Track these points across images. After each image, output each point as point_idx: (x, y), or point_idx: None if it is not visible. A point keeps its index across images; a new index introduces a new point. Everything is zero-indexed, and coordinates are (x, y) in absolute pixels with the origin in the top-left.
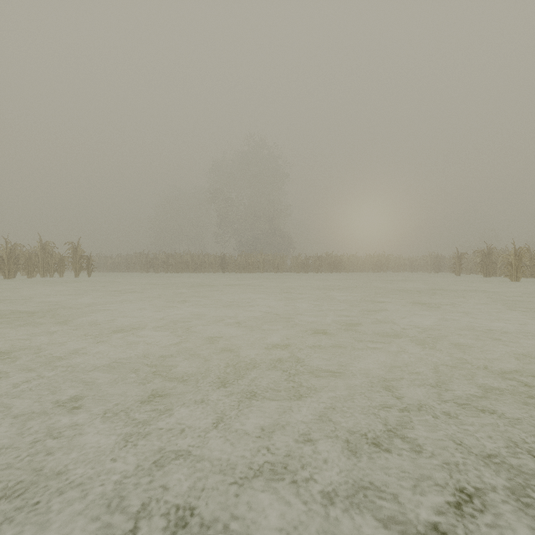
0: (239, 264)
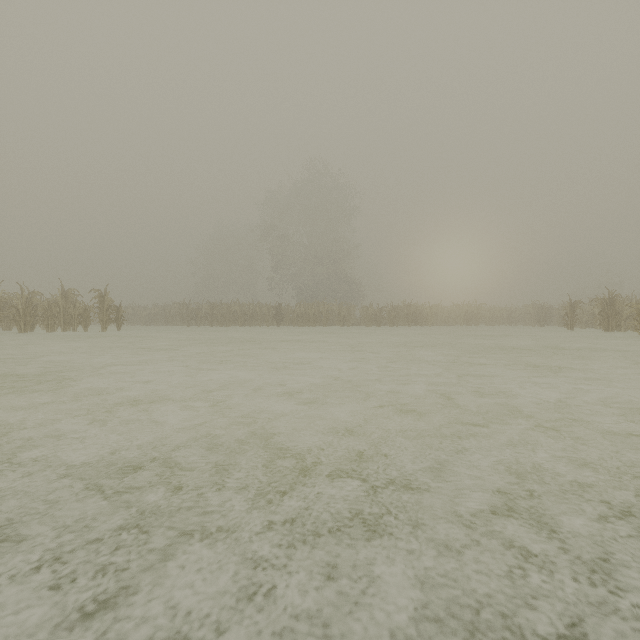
0: (297, 316)
